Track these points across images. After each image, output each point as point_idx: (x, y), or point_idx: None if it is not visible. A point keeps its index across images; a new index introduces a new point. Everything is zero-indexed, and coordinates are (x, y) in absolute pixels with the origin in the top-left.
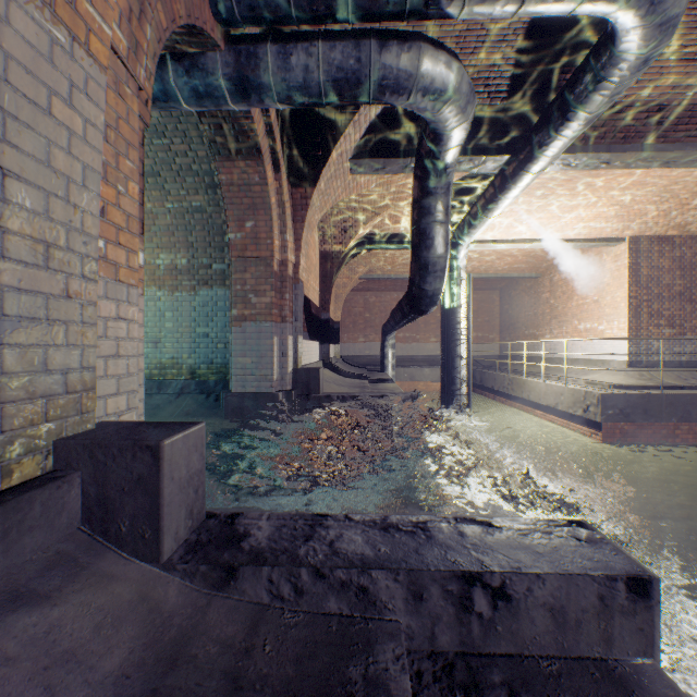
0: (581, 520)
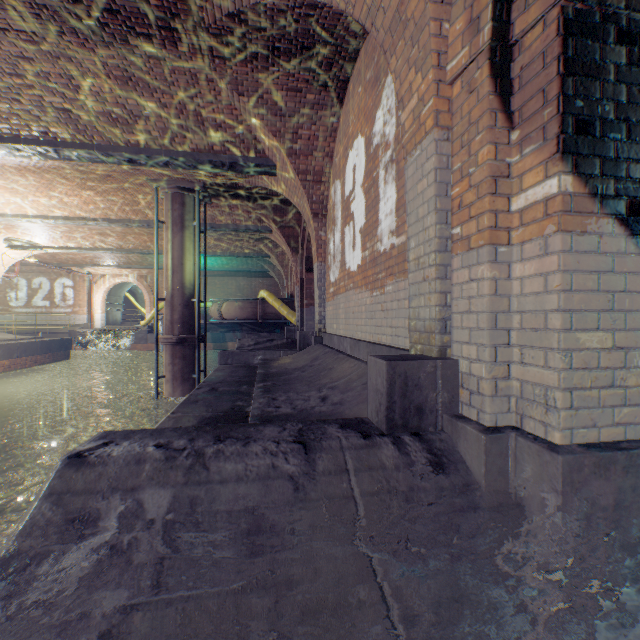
0: (67, 456)
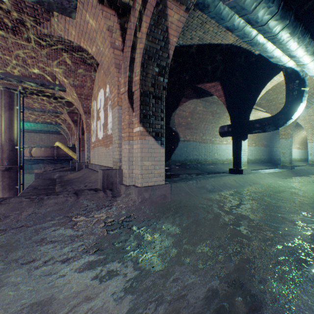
0: None
